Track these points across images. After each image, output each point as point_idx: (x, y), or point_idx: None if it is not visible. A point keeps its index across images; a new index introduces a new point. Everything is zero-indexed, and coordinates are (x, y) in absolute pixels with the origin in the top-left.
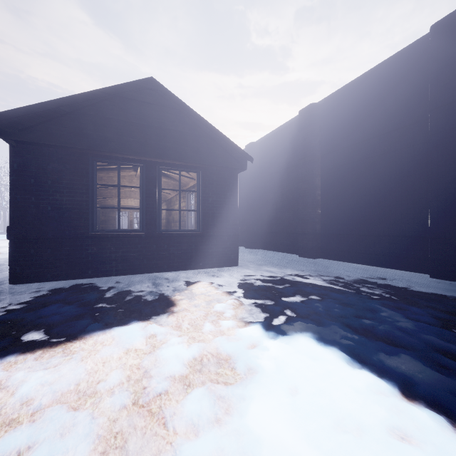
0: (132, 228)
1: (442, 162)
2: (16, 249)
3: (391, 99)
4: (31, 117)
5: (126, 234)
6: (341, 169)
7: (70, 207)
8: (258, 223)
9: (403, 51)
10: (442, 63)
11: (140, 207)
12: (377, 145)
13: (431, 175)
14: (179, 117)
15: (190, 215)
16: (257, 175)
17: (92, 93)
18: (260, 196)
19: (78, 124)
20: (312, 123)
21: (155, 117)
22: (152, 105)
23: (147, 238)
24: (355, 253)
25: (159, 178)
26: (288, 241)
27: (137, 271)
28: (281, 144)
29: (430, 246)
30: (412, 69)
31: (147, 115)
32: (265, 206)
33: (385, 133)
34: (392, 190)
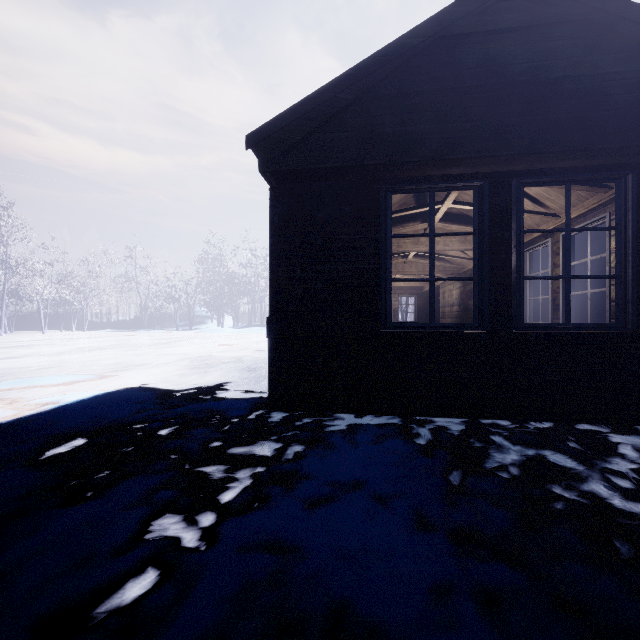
0: (396, 320)
1: None
2: (277, 354)
3: None
4: (298, 126)
5: (446, 333)
6: None
7: (349, 283)
8: None
9: None
10: None
11: (474, 276)
12: None
13: None
14: (583, 42)
15: (530, 295)
16: None
17: (394, 46)
18: None
19: (367, 119)
20: None
21: (521, 59)
22: (513, 33)
23: (489, 342)
24: None
25: (518, 207)
26: None
27: (469, 411)
28: None
29: None
30: None
31: (501, 60)
32: None
33: None
34: None
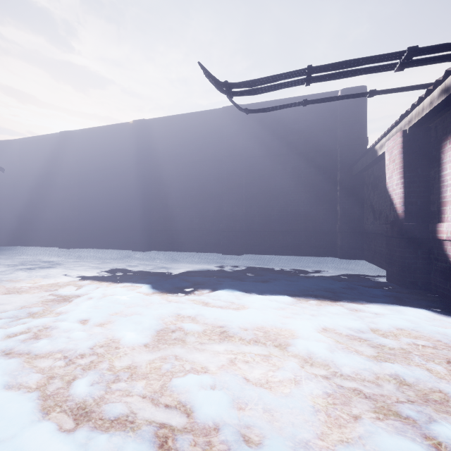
0: None
1: (136, 192)
2: None
3: (118, 149)
4: None
5: None
6: (92, 184)
7: None
8: (19, 220)
9: (125, 124)
10: (135, 142)
11: None
12: (112, 174)
13: (132, 198)
14: None
15: None
16: (17, 174)
17: None
18: (20, 194)
19: None
20: (70, 146)
21: None
22: None
23: None
24: (100, 242)
25: None
26: (51, 236)
27: None
28: (44, 152)
29: (132, 235)
30: (127, 137)
31: None
32: (26, 204)
33: (115, 168)
34: (119, 203)
